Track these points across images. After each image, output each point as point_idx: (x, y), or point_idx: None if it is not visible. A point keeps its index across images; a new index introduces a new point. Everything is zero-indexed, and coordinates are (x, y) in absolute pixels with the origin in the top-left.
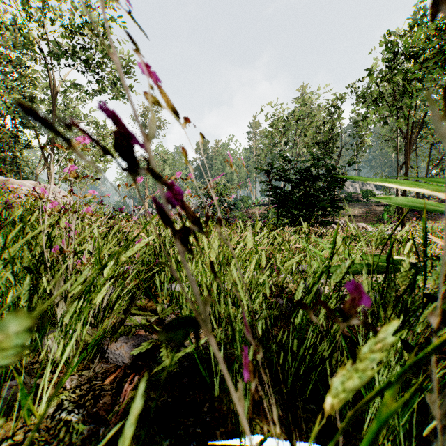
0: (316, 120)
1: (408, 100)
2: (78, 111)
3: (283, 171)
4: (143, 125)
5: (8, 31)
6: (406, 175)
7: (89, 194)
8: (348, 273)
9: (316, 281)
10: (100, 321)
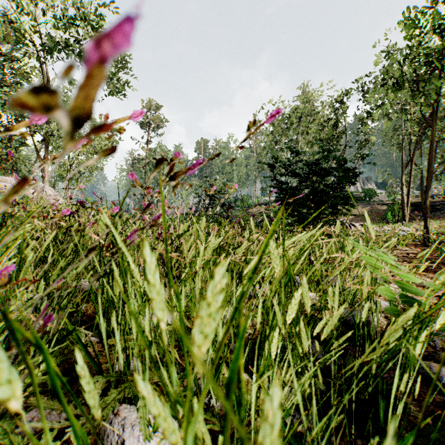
0: (318, 117)
1: (437, 81)
2: None
3: (289, 165)
4: (142, 124)
5: None
6: (430, 168)
7: None
8: None
9: None
10: None
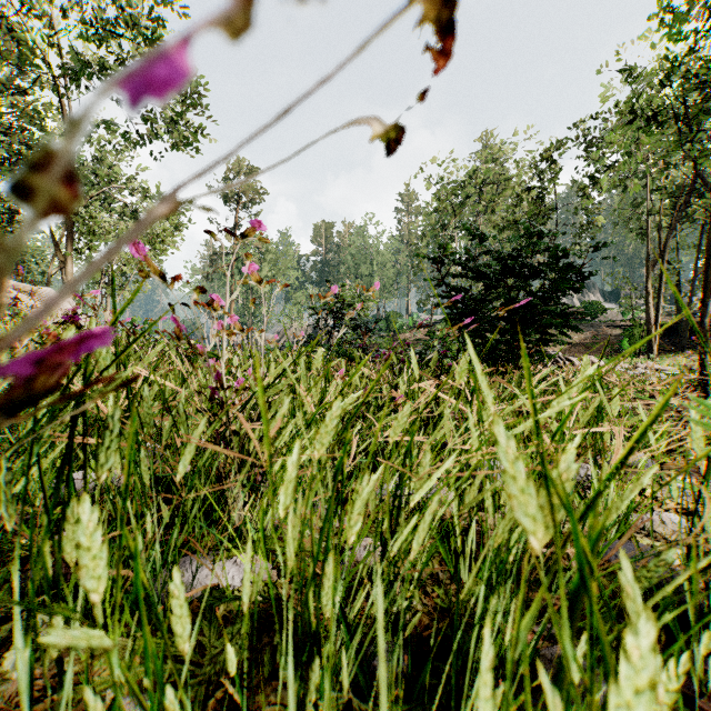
0: (511, 185)
1: None
2: (118, 172)
3: (468, 260)
4: (227, 197)
5: None
6: None
7: None
8: None
9: None
10: None
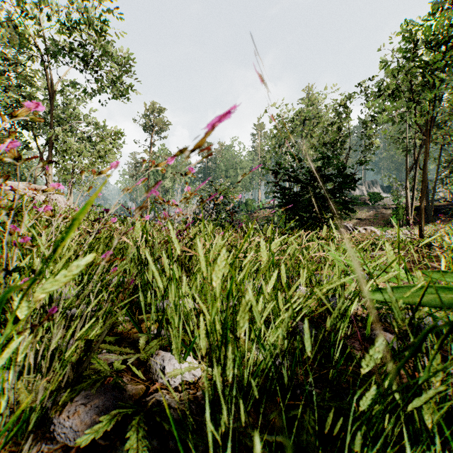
0: (323, 120)
1: (429, 93)
2: (78, 112)
3: (291, 171)
4: (145, 127)
5: (4, 27)
6: (425, 174)
7: (51, 188)
8: (424, 304)
9: (417, 343)
10: (45, 373)
